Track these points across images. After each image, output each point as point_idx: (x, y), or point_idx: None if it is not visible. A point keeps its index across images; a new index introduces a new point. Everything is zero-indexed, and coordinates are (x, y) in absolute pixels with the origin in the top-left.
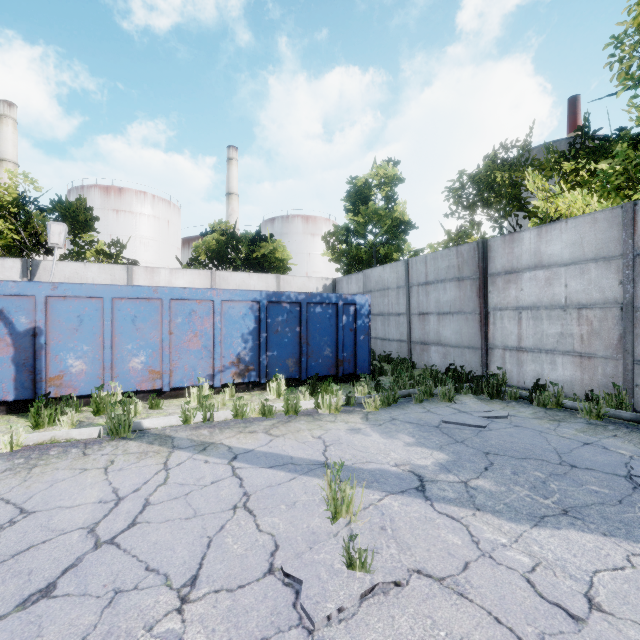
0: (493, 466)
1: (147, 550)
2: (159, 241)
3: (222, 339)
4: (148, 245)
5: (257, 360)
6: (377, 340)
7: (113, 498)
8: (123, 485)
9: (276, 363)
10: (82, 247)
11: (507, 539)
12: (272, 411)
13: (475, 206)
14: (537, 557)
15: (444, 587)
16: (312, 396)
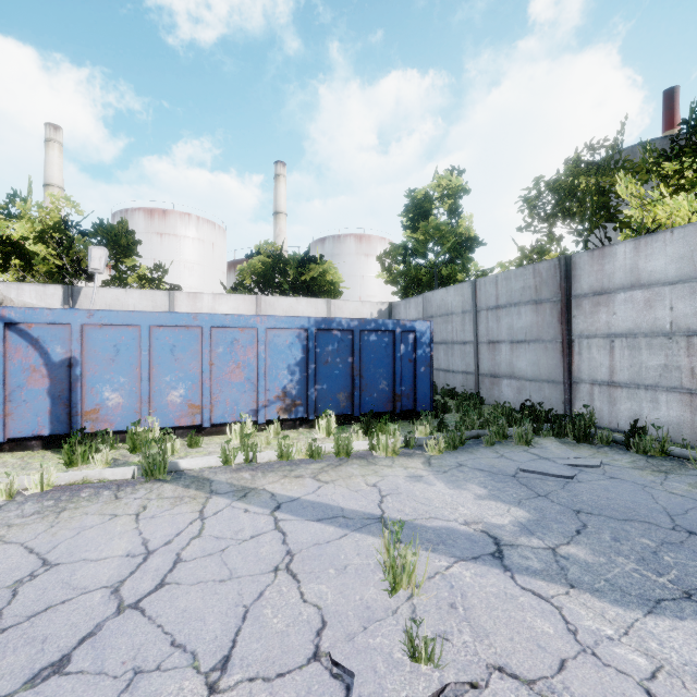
0: (587, 529)
1: (174, 619)
2: (204, 265)
3: (266, 371)
4: (192, 270)
5: (305, 394)
6: (439, 372)
7: (142, 551)
8: (154, 536)
9: (326, 397)
10: (124, 272)
11: (614, 630)
12: (321, 452)
13: (555, 217)
14: (657, 658)
15: (535, 694)
16: (366, 435)
